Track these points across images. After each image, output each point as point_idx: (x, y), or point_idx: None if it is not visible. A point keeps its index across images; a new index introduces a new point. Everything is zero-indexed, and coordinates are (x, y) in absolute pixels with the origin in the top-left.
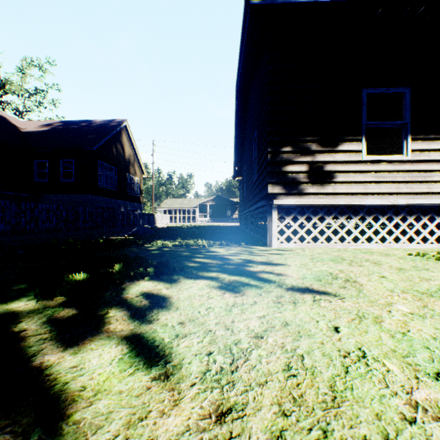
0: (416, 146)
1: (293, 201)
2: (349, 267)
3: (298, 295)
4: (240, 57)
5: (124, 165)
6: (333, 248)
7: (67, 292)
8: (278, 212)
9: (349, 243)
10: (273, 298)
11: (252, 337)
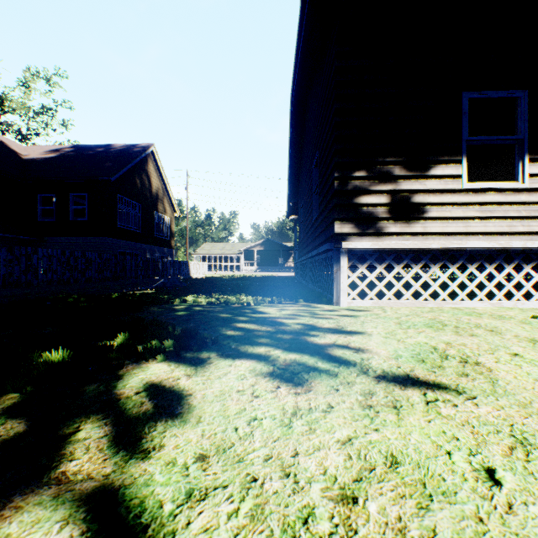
0: (535, 170)
1: (369, 243)
2: (457, 337)
3: (398, 392)
4: (297, 55)
5: (151, 200)
6: (422, 307)
7: (23, 386)
8: (348, 258)
9: (444, 301)
10: (358, 398)
11: (336, 501)
